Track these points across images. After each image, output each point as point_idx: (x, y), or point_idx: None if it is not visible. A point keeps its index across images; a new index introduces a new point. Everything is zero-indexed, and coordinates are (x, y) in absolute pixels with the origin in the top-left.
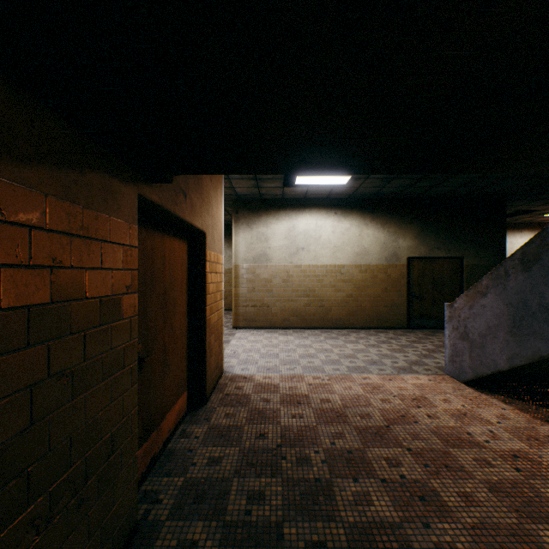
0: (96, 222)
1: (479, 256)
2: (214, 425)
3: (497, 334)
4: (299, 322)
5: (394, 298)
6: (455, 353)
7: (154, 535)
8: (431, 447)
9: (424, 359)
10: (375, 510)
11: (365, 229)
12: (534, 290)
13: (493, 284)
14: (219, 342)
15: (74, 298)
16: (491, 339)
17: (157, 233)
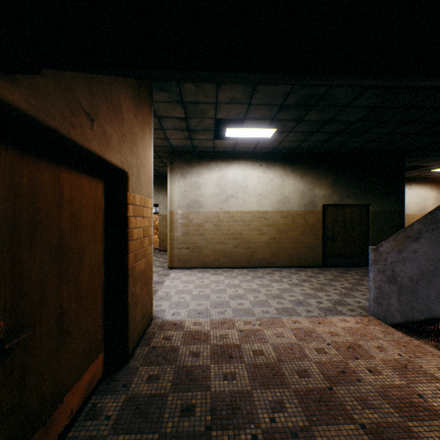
0: None
1: (383, 203)
2: (133, 394)
3: (432, 279)
4: (229, 263)
5: (311, 241)
6: (380, 296)
7: None
8: (386, 420)
9: (345, 299)
10: None
11: (287, 179)
12: None
13: (427, 228)
14: (147, 289)
15: None
16: (425, 284)
17: (45, 163)
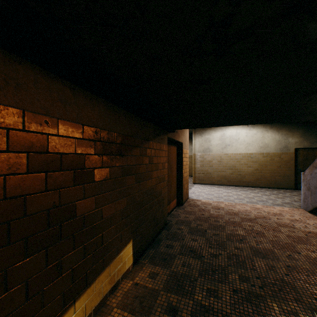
0: (161, 146)
1: None
2: (186, 210)
3: None
4: (227, 182)
5: (285, 172)
6: (305, 197)
7: (171, 226)
8: (270, 225)
9: (293, 202)
10: (238, 232)
11: (266, 133)
12: None
13: None
14: (187, 185)
15: (159, 162)
16: None
17: (169, 145)
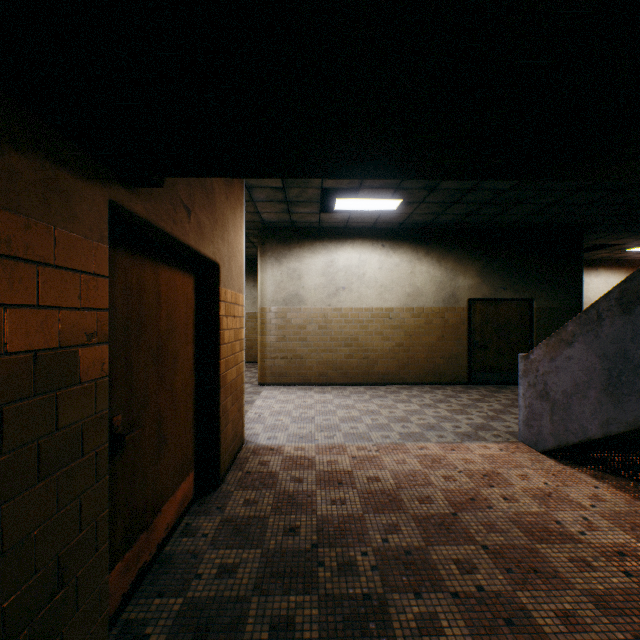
0: (26, 233)
1: (552, 297)
2: (230, 516)
3: (586, 393)
4: (339, 378)
5: (452, 348)
6: (531, 416)
7: None
8: (512, 543)
9: (491, 423)
10: None
11: (418, 265)
12: (637, 338)
13: (582, 330)
14: (238, 405)
15: None
16: (580, 399)
17: (148, 262)
